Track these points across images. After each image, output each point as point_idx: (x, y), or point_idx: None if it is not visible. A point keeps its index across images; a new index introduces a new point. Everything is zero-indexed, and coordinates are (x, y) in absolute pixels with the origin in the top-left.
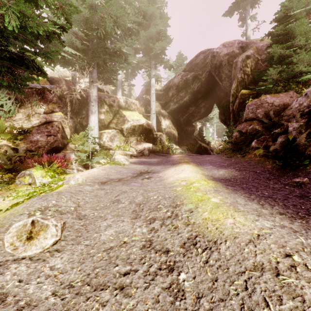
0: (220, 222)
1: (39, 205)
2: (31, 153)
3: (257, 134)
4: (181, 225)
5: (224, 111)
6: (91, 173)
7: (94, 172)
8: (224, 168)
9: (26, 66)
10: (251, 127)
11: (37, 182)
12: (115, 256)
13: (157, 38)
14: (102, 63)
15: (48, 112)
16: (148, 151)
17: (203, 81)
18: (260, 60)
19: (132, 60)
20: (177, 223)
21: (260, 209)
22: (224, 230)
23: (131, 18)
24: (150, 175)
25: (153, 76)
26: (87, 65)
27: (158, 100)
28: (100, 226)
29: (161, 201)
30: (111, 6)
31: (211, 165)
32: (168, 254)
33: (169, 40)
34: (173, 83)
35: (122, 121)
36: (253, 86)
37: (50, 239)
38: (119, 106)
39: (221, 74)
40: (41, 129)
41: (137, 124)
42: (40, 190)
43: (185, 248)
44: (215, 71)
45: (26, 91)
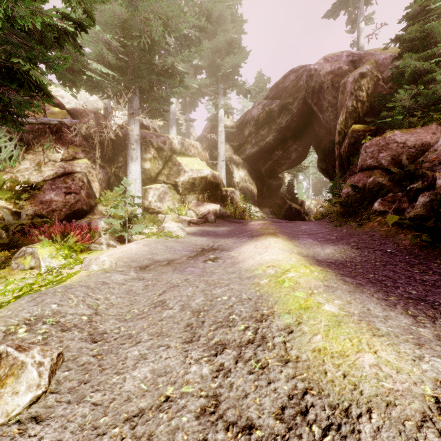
0: (349, 360)
1: (27, 313)
2: (39, 219)
3: (381, 190)
4: (273, 362)
5: (326, 156)
6: (126, 251)
7: (131, 249)
8: (332, 243)
9: (19, 83)
10: (372, 179)
11: (43, 265)
12: (146, 435)
13: (227, 51)
14: (146, 87)
15: (67, 159)
16: (214, 215)
17: (295, 113)
18: (381, 80)
19: (191, 83)
20: (266, 356)
21: (415, 328)
22: (360, 382)
23: (189, 18)
24: (217, 254)
25: (221, 105)
26: (125, 90)
27: (228, 142)
28: (127, 358)
29: (235, 307)
30: (159, 1)
31: (310, 238)
32: (251, 436)
33: (245, 53)
34: (251, 116)
35: (176, 171)
36: (372, 118)
37: (24, 395)
38: (172, 149)
39: (321, 102)
40: (56, 184)
41: (198, 176)
42: (44, 279)
43: (285, 420)
44: (313, 98)
45: (37, 128)
